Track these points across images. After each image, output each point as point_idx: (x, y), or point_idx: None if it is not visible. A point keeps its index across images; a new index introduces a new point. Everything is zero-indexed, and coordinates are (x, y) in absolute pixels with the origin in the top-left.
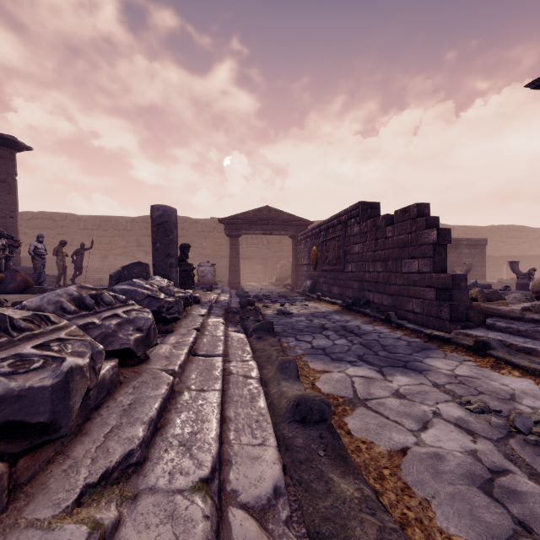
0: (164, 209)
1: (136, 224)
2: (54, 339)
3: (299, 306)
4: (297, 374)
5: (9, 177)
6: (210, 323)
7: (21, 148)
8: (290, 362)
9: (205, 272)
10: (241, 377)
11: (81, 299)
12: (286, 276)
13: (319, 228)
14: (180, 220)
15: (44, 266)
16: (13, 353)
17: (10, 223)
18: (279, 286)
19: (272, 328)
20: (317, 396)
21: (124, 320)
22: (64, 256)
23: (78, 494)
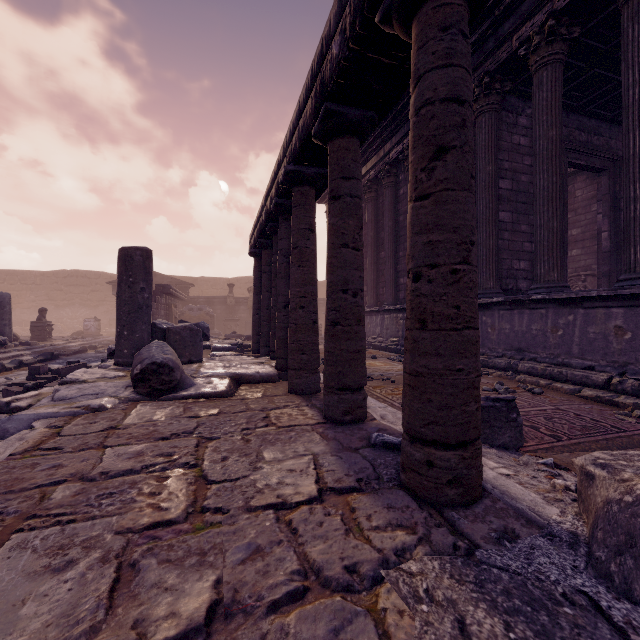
0: (1, 295)
1: (46, 278)
2: None
3: None
4: (18, 363)
5: None
6: (15, 352)
7: None
8: (16, 360)
9: (89, 326)
10: None
11: None
12: None
13: None
14: (94, 275)
15: None
16: None
17: None
18: None
19: (51, 355)
20: (1, 362)
21: None
22: None
23: None
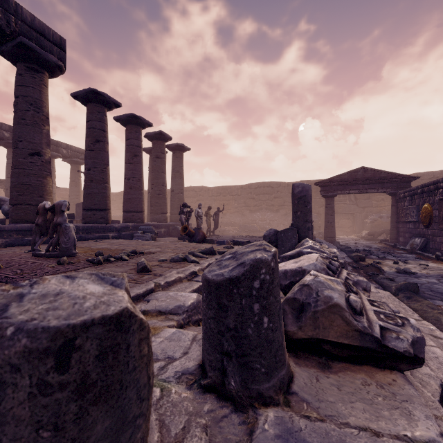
0: (302, 186)
1: (243, 190)
2: (368, 300)
3: (416, 265)
4: None
5: (180, 169)
6: None
7: (185, 149)
8: None
9: None
10: (430, 336)
11: (327, 266)
12: (379, 231)
13: (434, 185)
14: (276, 185)
15: (201, 223)
16: (372, 310)
17: (181, 196)
18: (372, 240)
19: (418, 290)
20: None
21: (352, 281)
22: (210, 217)
23: (441, 406)
